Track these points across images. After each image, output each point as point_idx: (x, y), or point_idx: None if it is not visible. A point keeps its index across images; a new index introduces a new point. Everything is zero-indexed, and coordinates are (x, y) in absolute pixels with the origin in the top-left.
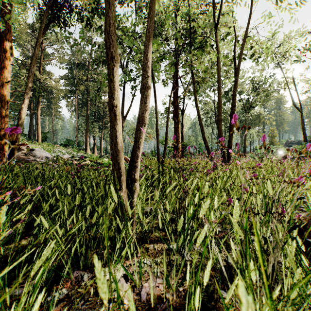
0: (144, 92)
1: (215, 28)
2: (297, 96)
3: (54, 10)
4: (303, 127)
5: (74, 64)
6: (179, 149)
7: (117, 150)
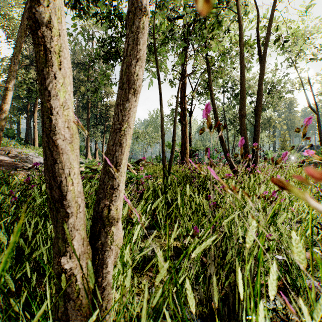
0: (135, 21)
1: None
2: (313, 97)
3: None
4: (320, 130)
5: (74, 64)
6: (186, 154)
7: (54, 149)
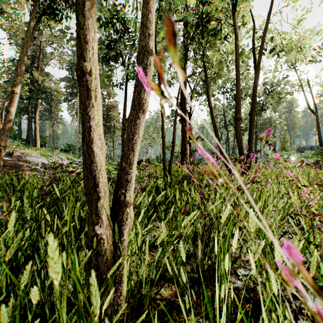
0: (142, 58)
1: (233, 9)
2: (312, 98)
3: (49, 0)
4: (319, 131)
5: (75, 65)
6: (186, 154)
7: (91, 153)
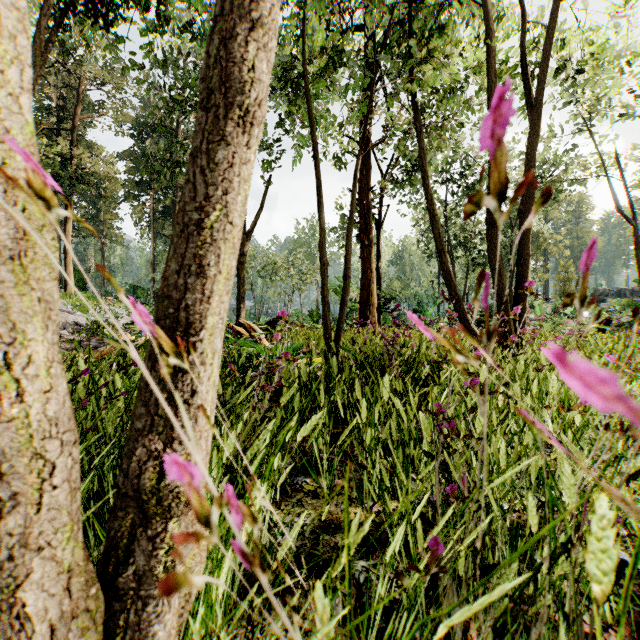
0: None
1: None
2: (626, 192)
3: None
4: (639, 259)
5: (145, 126)
6: (371, 306)
7: None
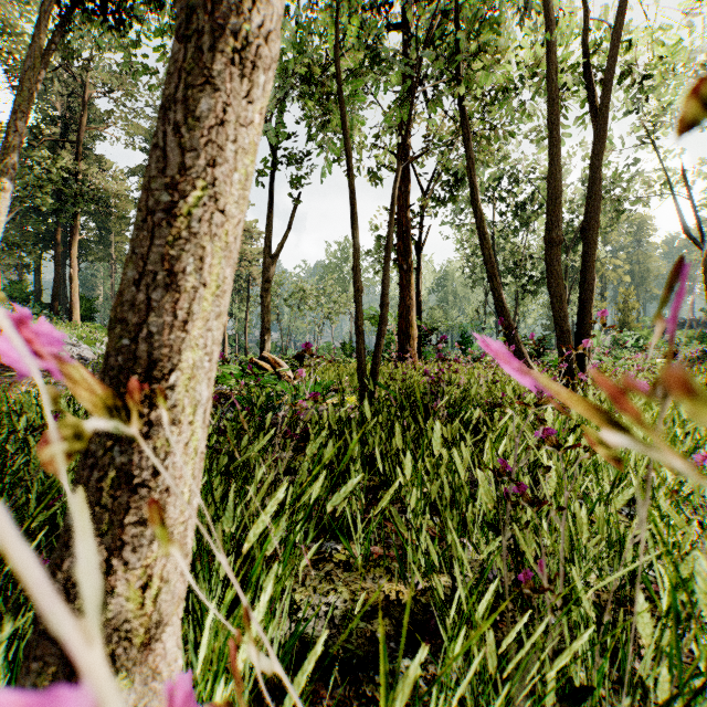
0: None
1: None
2: (693, 211)
3: None
4: None
5: None
6: (411, 338)
7: None
